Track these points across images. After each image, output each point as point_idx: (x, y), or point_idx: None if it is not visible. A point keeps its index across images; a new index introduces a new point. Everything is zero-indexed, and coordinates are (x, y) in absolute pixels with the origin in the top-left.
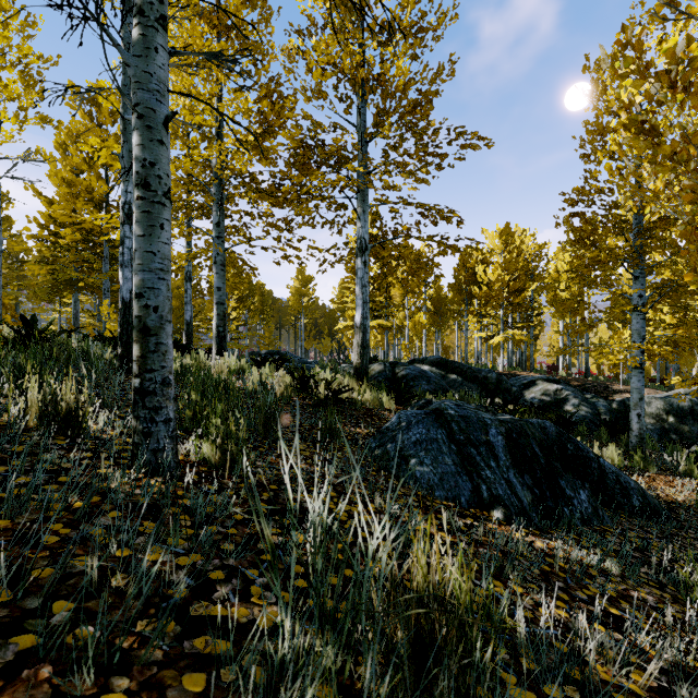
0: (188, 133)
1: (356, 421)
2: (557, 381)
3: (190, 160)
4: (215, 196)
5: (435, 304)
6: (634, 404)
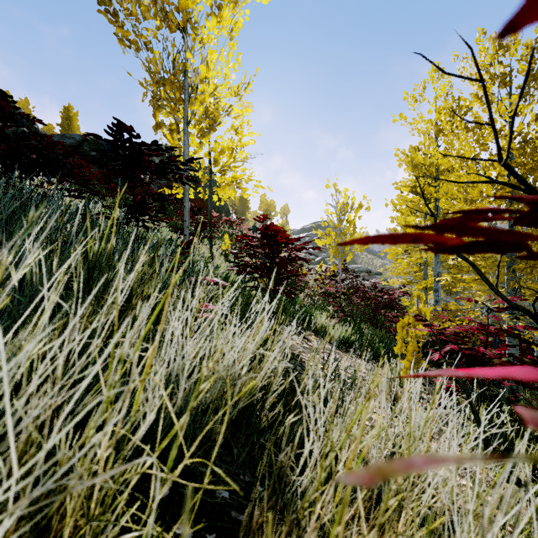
0: None
1: None
2: None
3: None
4: None
5: None
6: None
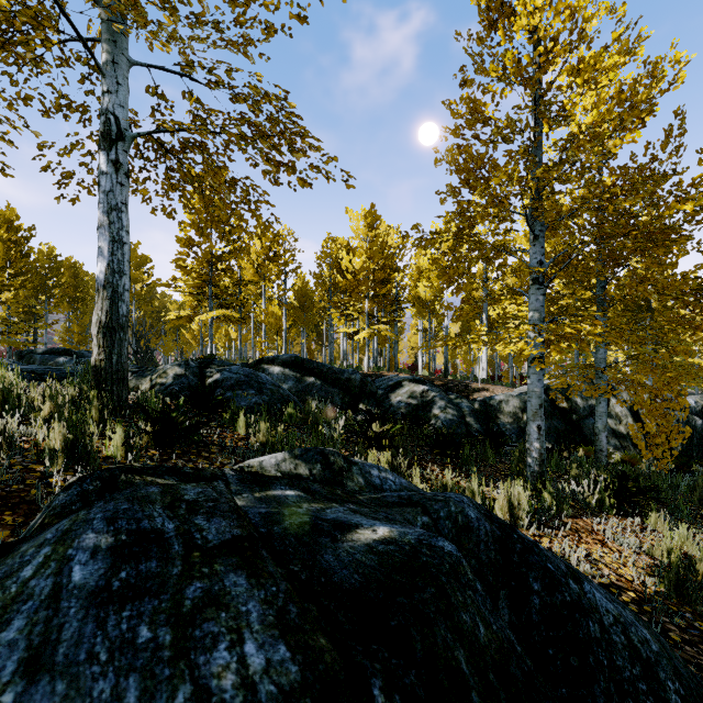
0: None
1: None
2: (423, 381)
3: None
4: None
5: (300, 299)
6: (533, 412)
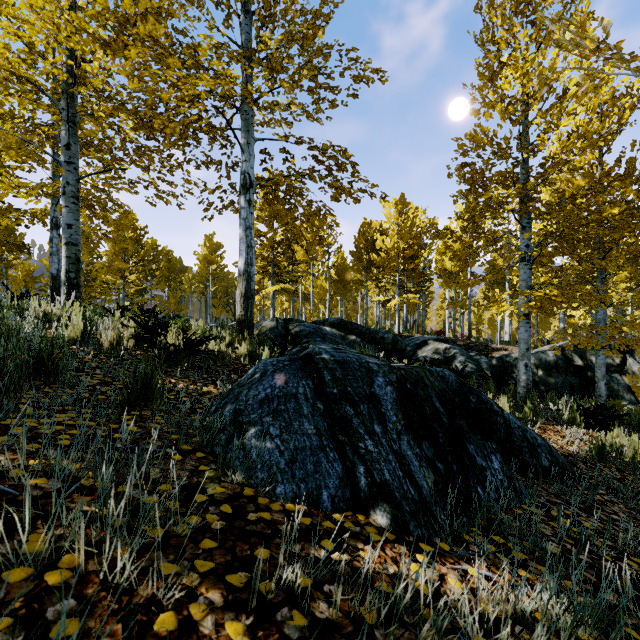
0: (54, 57)
1: (215, 378)
2: (446, 340)
3: (55, 87)
4: (64, 112)
5: (339, 274)
6: (521, 354)
